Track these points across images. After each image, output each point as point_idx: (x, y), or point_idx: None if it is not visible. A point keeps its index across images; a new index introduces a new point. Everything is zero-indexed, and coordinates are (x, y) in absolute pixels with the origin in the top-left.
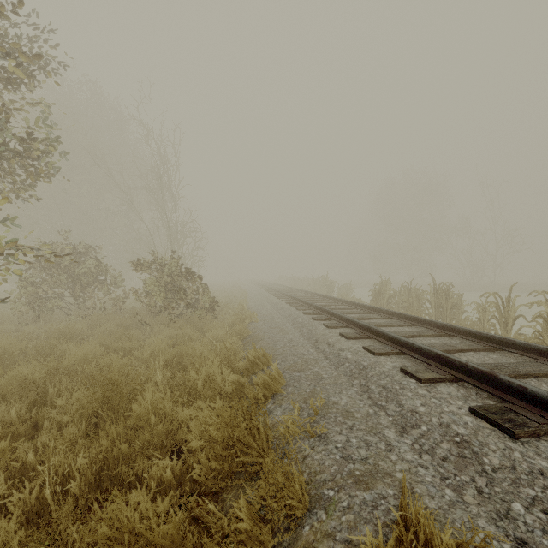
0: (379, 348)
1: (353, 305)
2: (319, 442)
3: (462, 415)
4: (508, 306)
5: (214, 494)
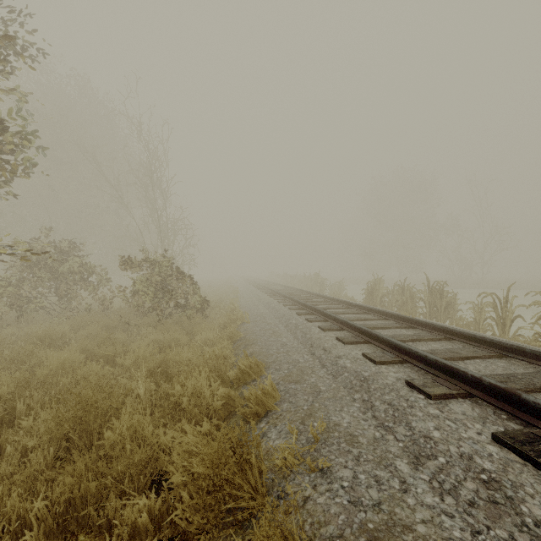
0: (380, 355)
1: (346, 304)
2: (322, 478)
3: (485, 444)
4: (505, 307)
5: (198, 540)
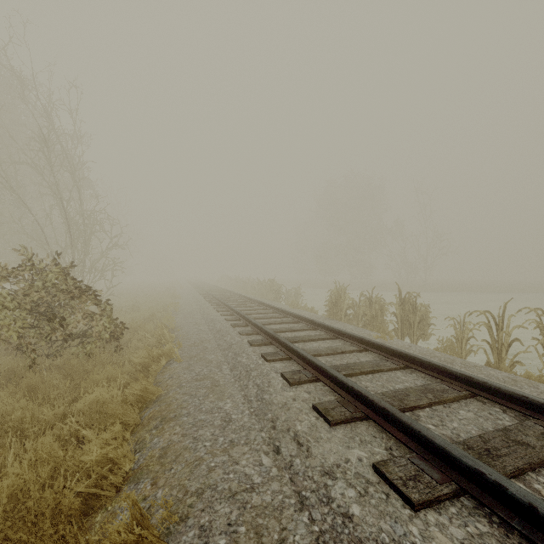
0: (410, 472)
1: (311, 323)
2: None
3: None
4: (501, 328)
5: None
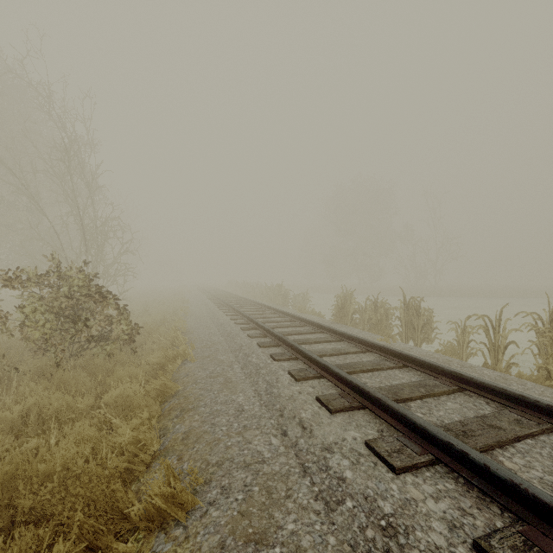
0: (395, 446)
1: (318, 327)
2: None
3: None
4: (498, 331)
5: None
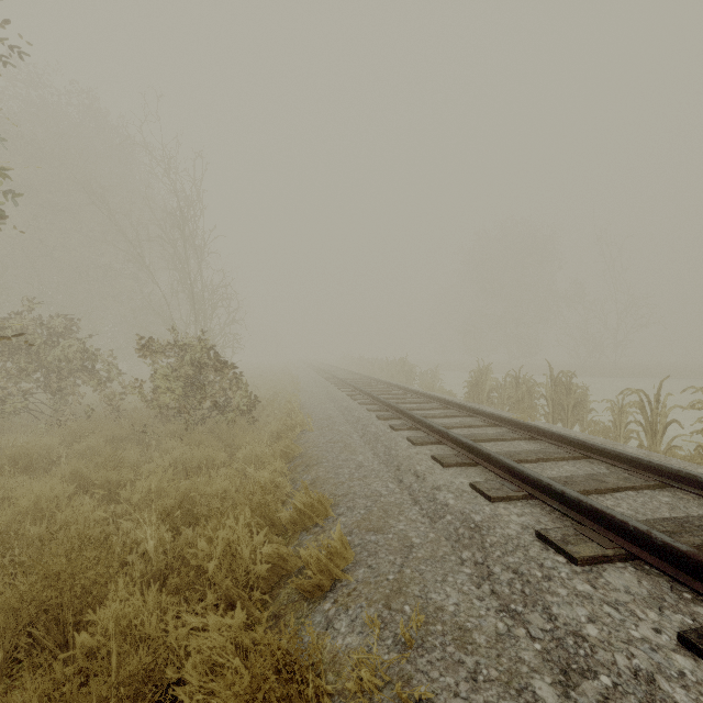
0: (495, 486)
1: (444, 403)
2: None
3: (671, 653)
4: (656, 409)
5: None
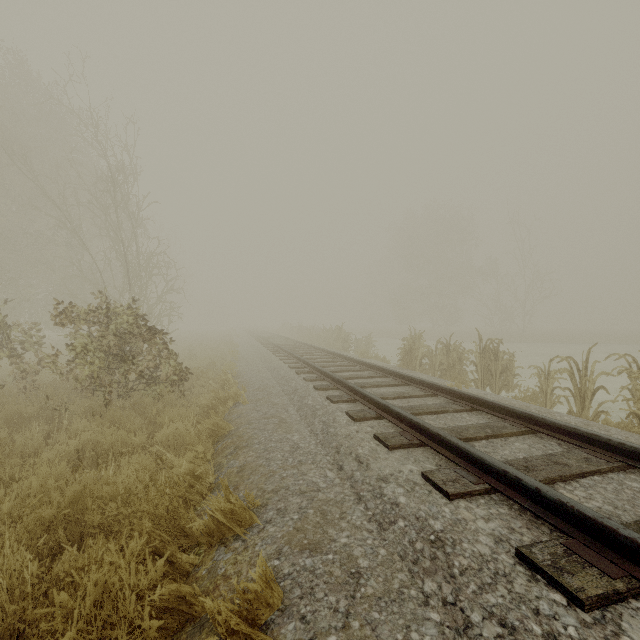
0: (451, 477)
1: (380, 371)
2: None
3: None
4: (585, 375)
5: None
